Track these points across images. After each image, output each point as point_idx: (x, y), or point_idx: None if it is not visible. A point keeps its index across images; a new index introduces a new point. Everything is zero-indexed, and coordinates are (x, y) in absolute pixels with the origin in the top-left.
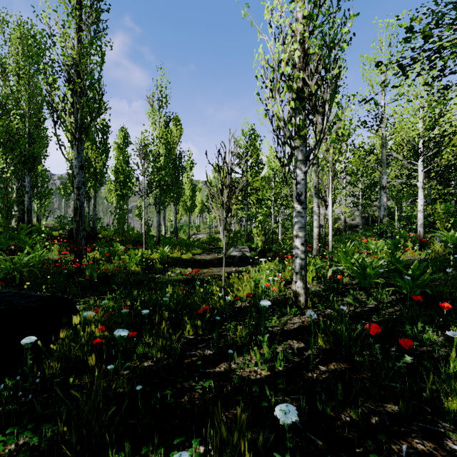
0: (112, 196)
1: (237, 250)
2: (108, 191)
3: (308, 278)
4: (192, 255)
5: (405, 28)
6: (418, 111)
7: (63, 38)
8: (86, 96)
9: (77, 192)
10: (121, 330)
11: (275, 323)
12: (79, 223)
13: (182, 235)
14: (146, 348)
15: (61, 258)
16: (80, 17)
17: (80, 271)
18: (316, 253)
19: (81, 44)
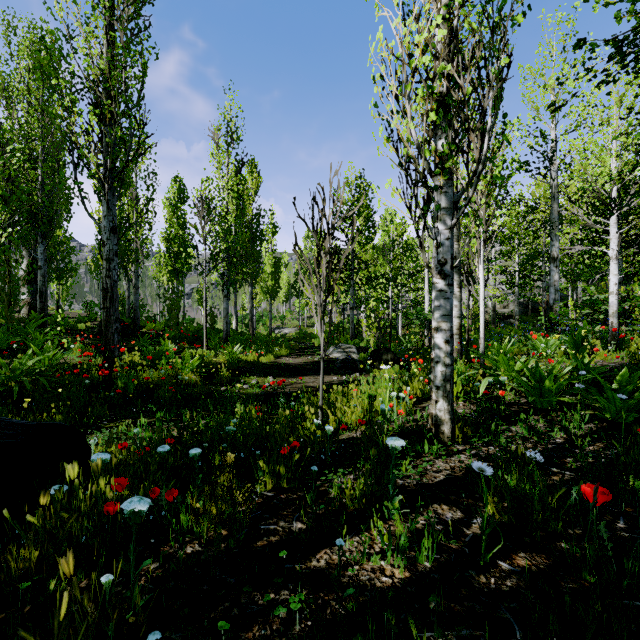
0: (162, 273)
1: (339, 350)
2: (156, 266)
3: None
4: (274, 358)
5: (605, 6)
6: (610, 144)
7: (85, 40)
8: (120, 125)
9: (107, 266)
10: (136, 499)
11: (408, 472)
12: (110, 310)
13: (261, 329)
14: (193, 518)
15: (83, 362)
16: (111, 10)
17: (110, 381)
18: (456, 355)
19: (111, 48)
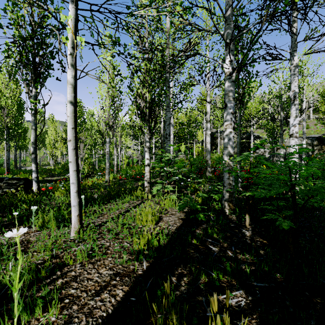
0: None
1: None
2: None
3: (111, 178)
4: (42, 178)
5: None
6: None
7: None
8: None
9: None
10: None
11: (101, 184)
12: None
13: None
14: None
15: None
16: None
17: None
18: (116, 172)
19: None
